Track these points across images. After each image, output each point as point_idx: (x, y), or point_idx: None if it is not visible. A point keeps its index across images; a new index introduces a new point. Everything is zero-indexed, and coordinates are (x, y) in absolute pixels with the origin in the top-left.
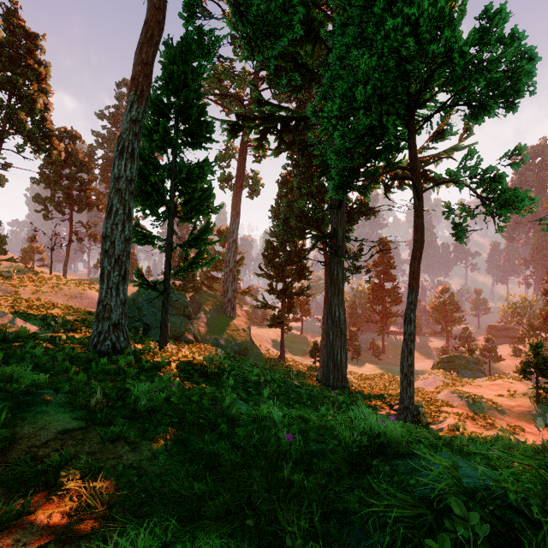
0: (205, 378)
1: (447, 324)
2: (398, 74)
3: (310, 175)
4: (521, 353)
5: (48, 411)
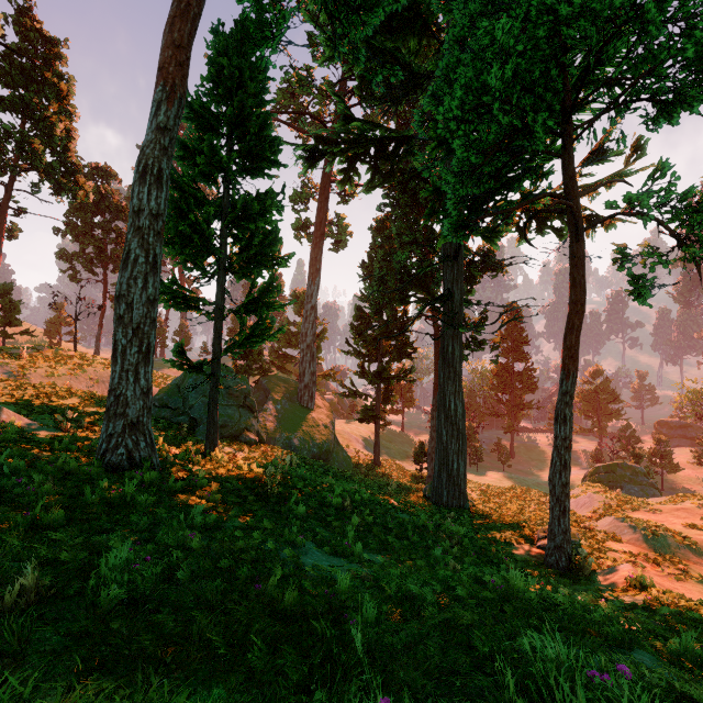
0: (264, 503)
1: (600, 420)
2: (550, 51)
3: (414, 218)
4: None
5: None
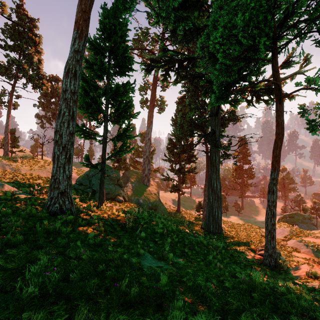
0: (125, 231)
1: (285, 192)
2: (267, 7)
3: (196, 96)
4: None
5: None
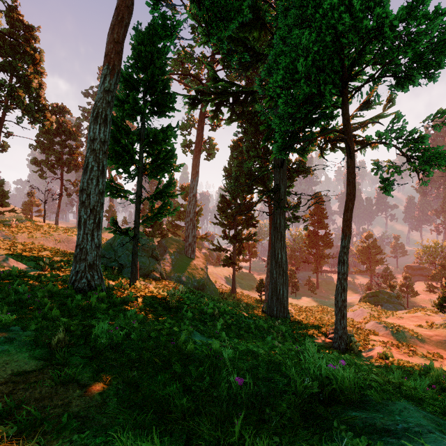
0: (168, 311)
1: (371, 265)
2: (334, 49)
3: (257, 141)
4: (434, 289)
5: (9, 350)
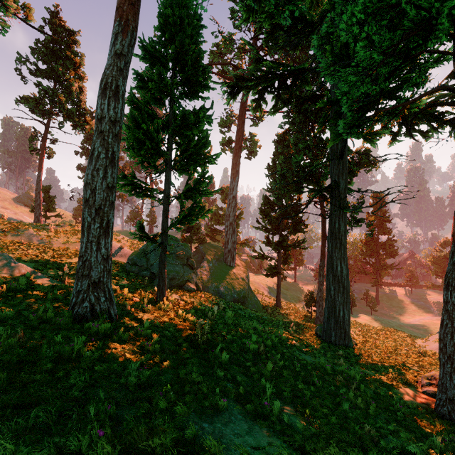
0: (195, 350)
1: None
2: None
3: (307, 130)
4: None
5: None
